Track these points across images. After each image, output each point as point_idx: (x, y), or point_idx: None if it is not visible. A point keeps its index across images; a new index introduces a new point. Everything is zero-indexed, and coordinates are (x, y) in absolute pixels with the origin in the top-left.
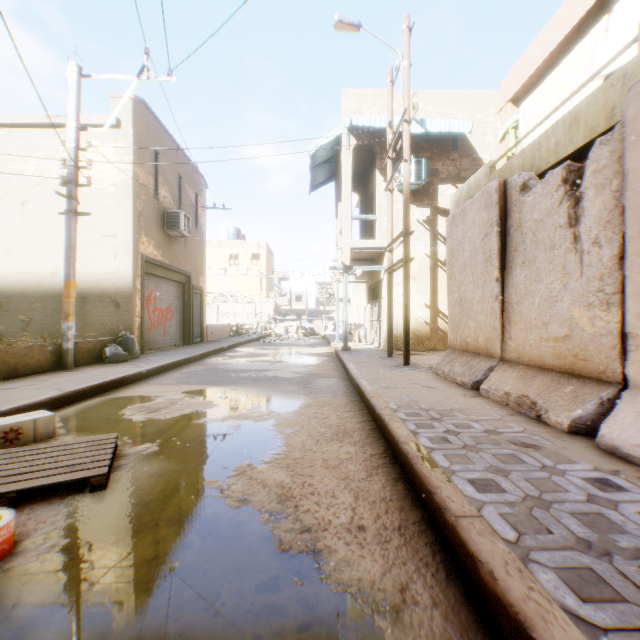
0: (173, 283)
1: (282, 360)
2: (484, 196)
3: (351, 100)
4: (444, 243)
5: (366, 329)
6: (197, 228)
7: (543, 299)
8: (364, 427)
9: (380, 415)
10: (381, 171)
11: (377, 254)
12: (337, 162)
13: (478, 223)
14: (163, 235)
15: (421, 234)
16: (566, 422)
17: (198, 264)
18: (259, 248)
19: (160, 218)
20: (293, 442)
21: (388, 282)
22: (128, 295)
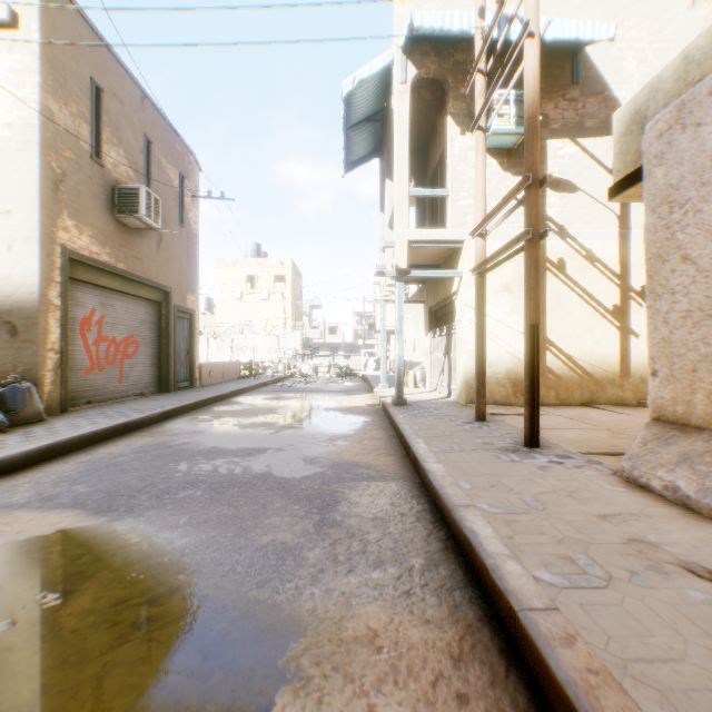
0: (139, 301)
1: (295, 423)
2: None
3: (408, 5)
4: (557, 233)
5: (424, 369)
6: (182, 224)
7: None
8: None
9: None
10: (456, 118)
11: (446, 255)
12: (384, 121)
13: None
14: (113, 223)
15: (520, 219)
16: None
17: (184, 276)
18: (283, 267)
19: (107, 195)
20: None
21: (478, 290)
22: (32, 313)
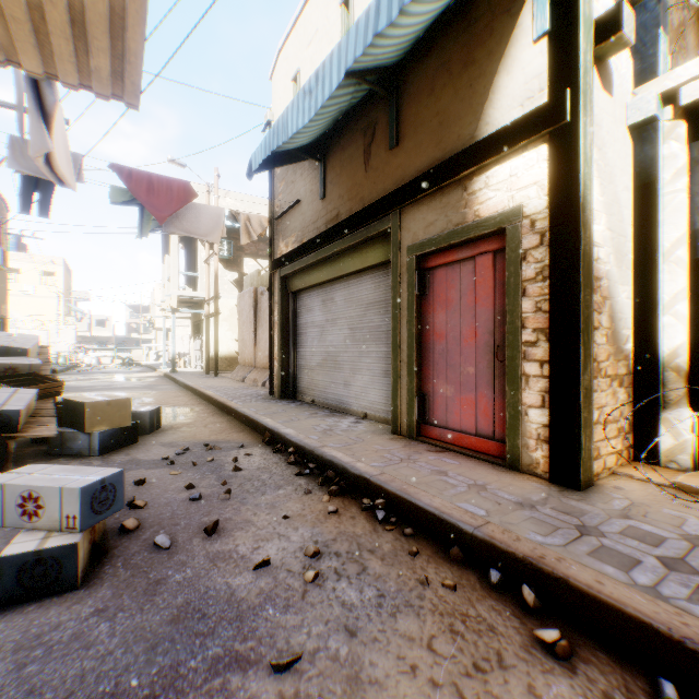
0: None
1: (120, 381)
2: (250, 292)
3: None
4: None
5: (191, 357)
6: None
7: (265, 341)
8: (189, 395)
9: (196, 388)
10: (202, 242)
11: (200, 300)
12: None
13: (248, 303)
14: None
15: (232, 290)
16: (262, 383)
17: (3, 292)
18: (55, 265)
19: None
20: (158, 399)
21: (206, 324)
22: None
